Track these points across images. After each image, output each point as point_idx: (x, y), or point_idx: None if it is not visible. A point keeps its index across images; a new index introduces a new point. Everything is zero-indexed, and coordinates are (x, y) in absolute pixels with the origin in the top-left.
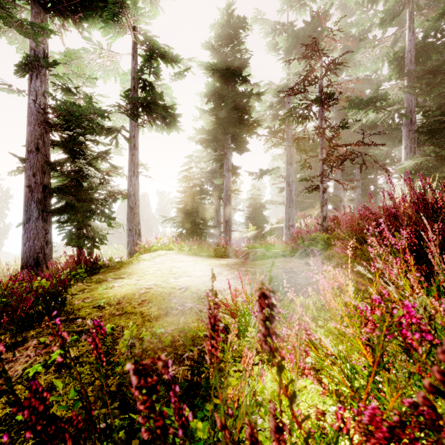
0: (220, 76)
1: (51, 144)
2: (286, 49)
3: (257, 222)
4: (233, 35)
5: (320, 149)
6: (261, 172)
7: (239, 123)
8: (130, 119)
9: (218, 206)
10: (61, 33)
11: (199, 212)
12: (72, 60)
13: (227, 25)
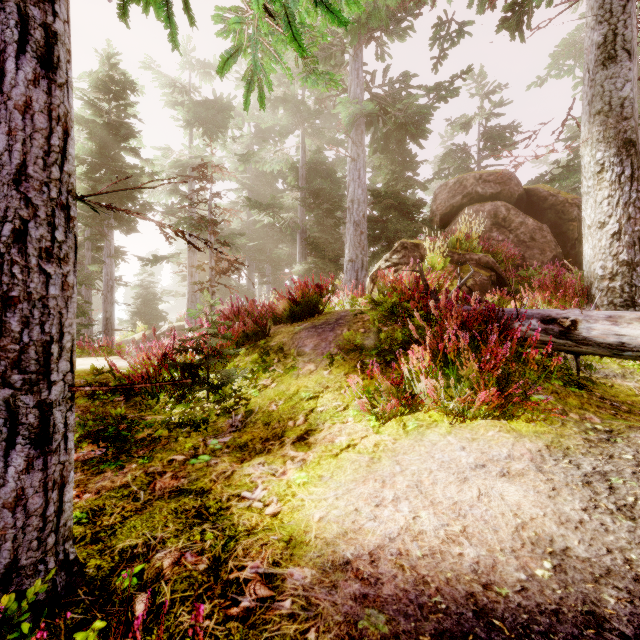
0: (100, 139)
1: None
2: (187, 119)
3: (150, 320)
4: (118, 91)
5: (210, 258)
6: (155, 258)
7: (126, 199)
8: None
9: (88, 297)
10: None
11: None
12: None
13: (109, 78)
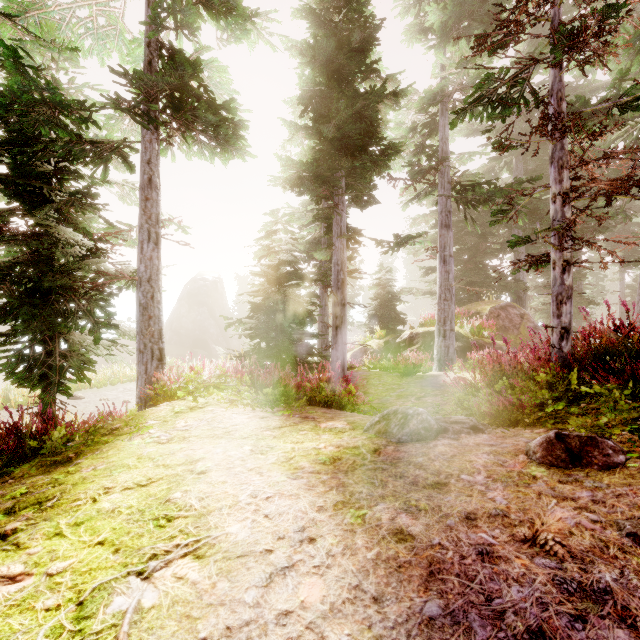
0: (326, 63)
1: None
2: (440, 26)
3: (387, 323)
4: None
5: (555, 169)
6: (397, 241)
7: (360, 151)
8: (141, 128)
9: (325, 299)
10: None
11: (288, 310)
12: (26, 10)
13: None
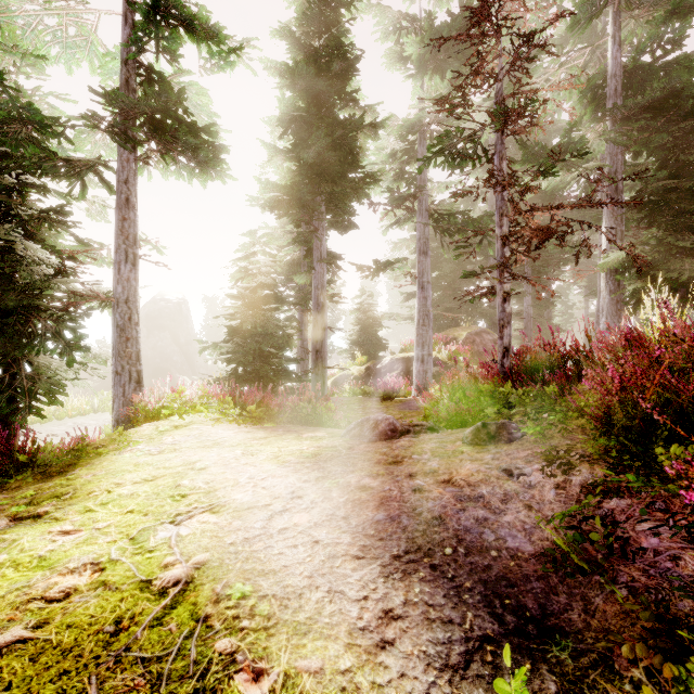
0: (306, 87)
1: None
2: (418, 58)
3: (369, 349)
4: (330, 18)
5: (499, 216)
6: (376, 266)
7: (340, 177)
8: (118, 147)
9: (304, 323)
10: None
11: (267, 334)
12: None
13: None
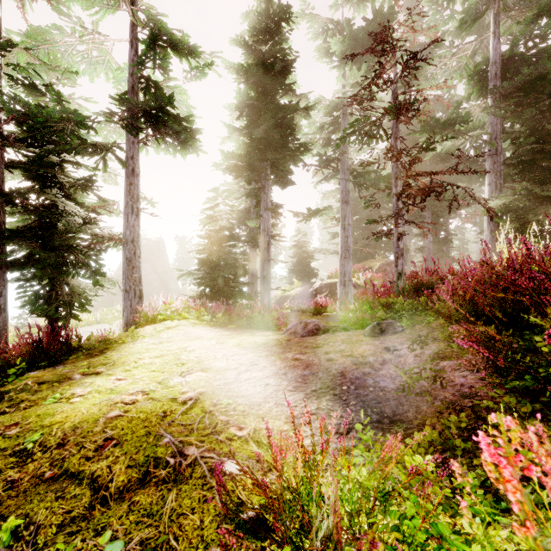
0: (256, 82)
1: (5, 165)
2: (341, 53)
3: (303, 277)
4: (274, 29)
5: (394, 179)
6: (309, 213)
7: (281, 147)
8: (127, 133)
9: (254, 256)
10: (22, 4)
11: (227, 264)
12: (40, 44)
13: (264, 15)
